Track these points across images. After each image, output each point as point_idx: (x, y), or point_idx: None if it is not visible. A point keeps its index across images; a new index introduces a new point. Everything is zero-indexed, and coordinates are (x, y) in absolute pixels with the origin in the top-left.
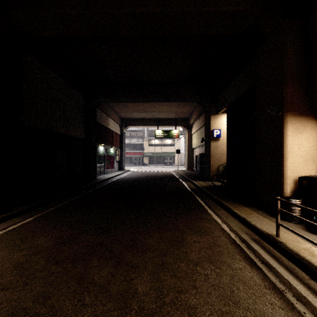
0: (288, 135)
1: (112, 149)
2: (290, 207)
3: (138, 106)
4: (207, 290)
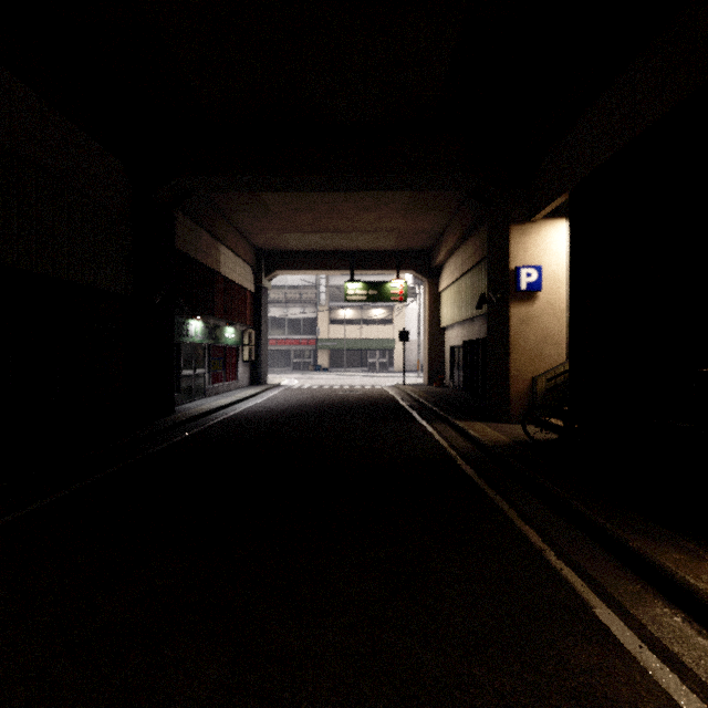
0: None
1: (230, 329)
2: None
3: (298, 213)
4: None
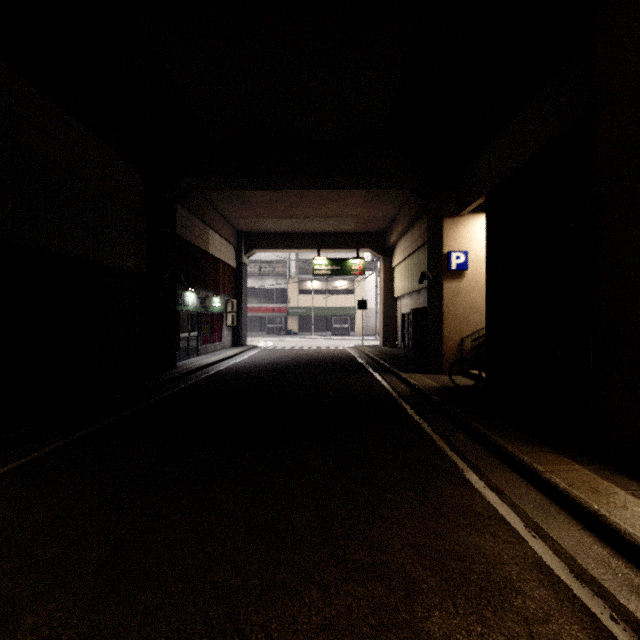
0: None
1: (217, 299)
2: None
3: (274, 203)
4: None
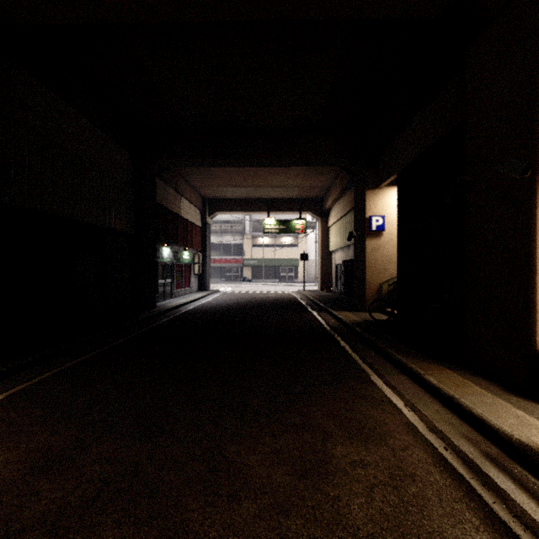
0: None
1: (186, 253)
2: None
3: (233, 176)
4: None
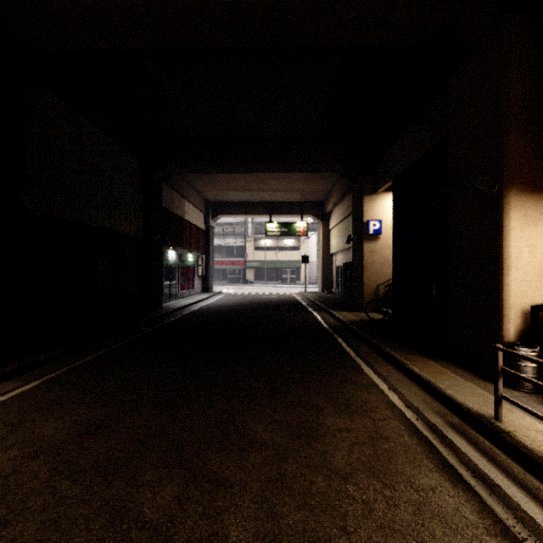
0: (510, 228)
1: (190, 255)
2: (517, 363)
3: (236, 181)
4: (371, 540)
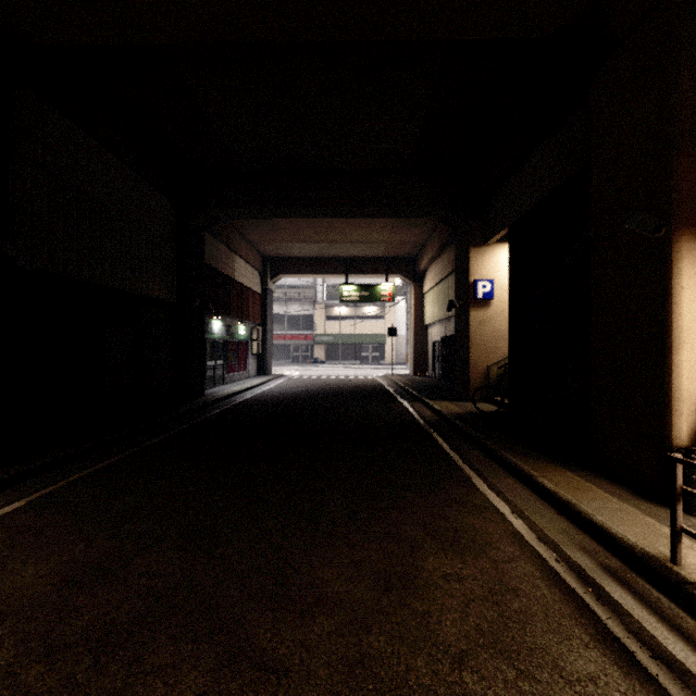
0: (682, 288)
1: (242, 327)
2: (695, 477)
3: (301, 229)
4: None
